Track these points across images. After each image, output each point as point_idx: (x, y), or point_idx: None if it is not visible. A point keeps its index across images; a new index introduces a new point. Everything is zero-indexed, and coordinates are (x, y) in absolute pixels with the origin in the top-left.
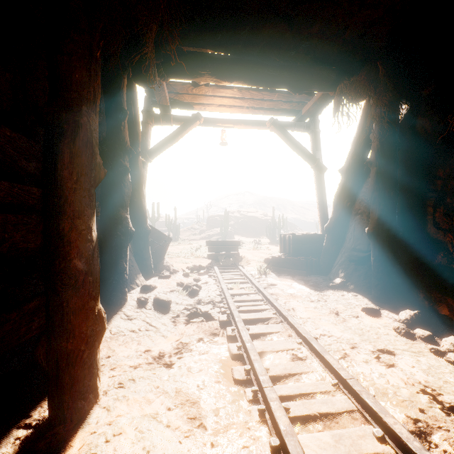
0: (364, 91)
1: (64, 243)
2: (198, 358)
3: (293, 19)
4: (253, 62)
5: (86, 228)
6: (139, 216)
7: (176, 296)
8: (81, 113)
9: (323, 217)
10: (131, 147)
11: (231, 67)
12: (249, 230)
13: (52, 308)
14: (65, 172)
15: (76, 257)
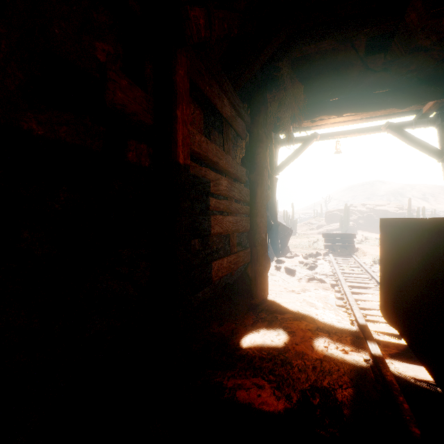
0: None
1: (258, 227)
2: (315, 294)
3: (389, 69)
4: (359, 98)
5: (265, 221)
6: (272, 214)
7: (299, 269)
8: (264, 175)
9: None
10: (271, 173)
11: (340, 106)
12: (376, 225)
13: (253, 253)
14: (258, 199)
15: (262, 233)
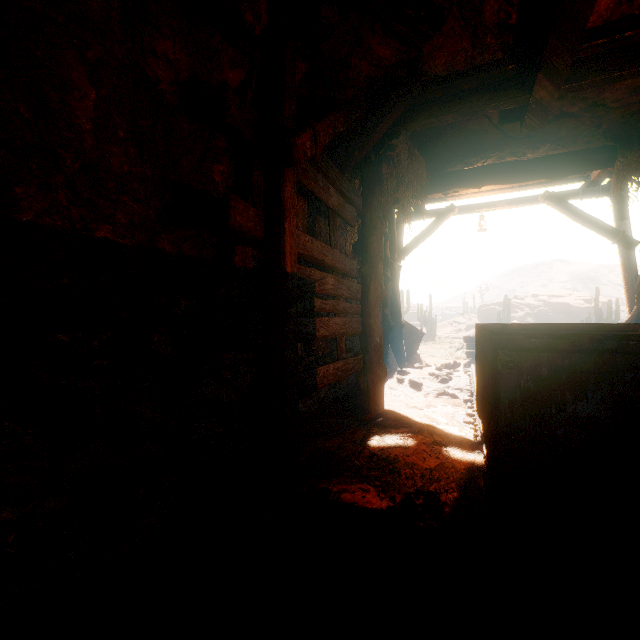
0: (634, 176)
1: (371, 330)
2: (441, 410)
3: (534, 136)
4: (501, 167)
5: (379, 323)
6: (394, 312)
7: (428, 382)
8: (378, 268)
9: (632, 308)
10: (391, 261)
11: (478, 177)
12: None
13: (366, 360)
14: (372, 297)
15: (376, 336)
